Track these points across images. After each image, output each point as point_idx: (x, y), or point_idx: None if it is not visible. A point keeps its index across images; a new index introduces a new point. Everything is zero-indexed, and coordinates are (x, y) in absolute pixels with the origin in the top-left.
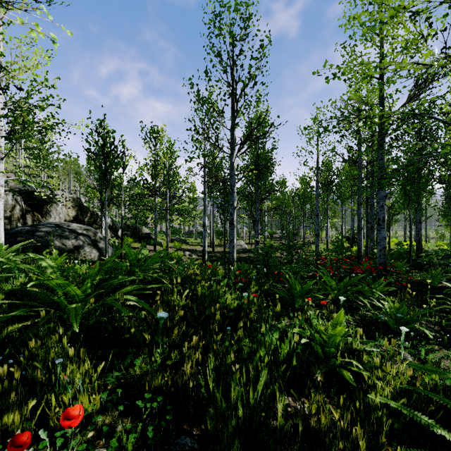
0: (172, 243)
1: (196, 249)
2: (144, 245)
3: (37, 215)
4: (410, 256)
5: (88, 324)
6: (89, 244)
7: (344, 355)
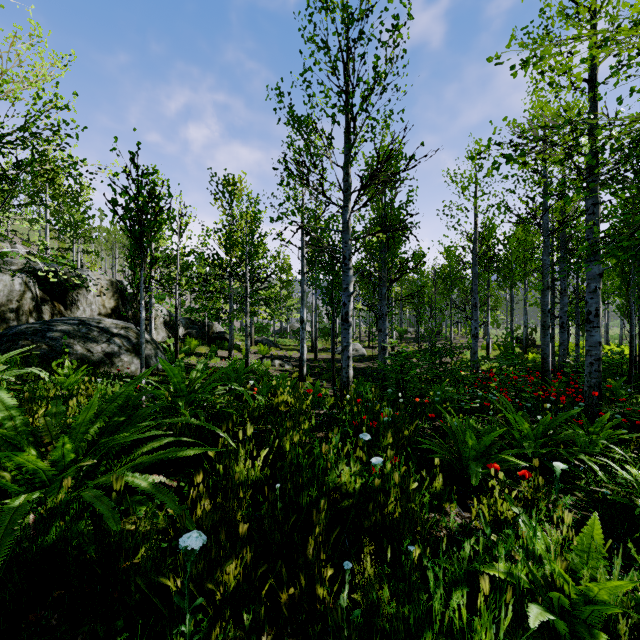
0: (256, 346)
1: (290, 356)
2: (215, 350)
3: (59, 307)
4: (631, 371)
5: (43, 545)
6: (128, 350)
7: (618, 637)
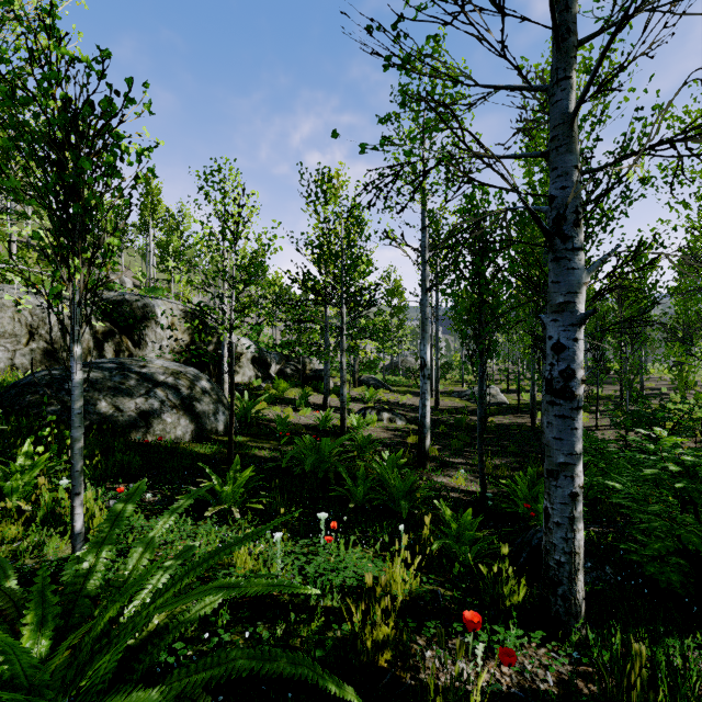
0: (360, 388)
1: (403, 402)
2: (306, 396)
3: (125, 343)
4: None
5: None
6: (173, 405)
7: None
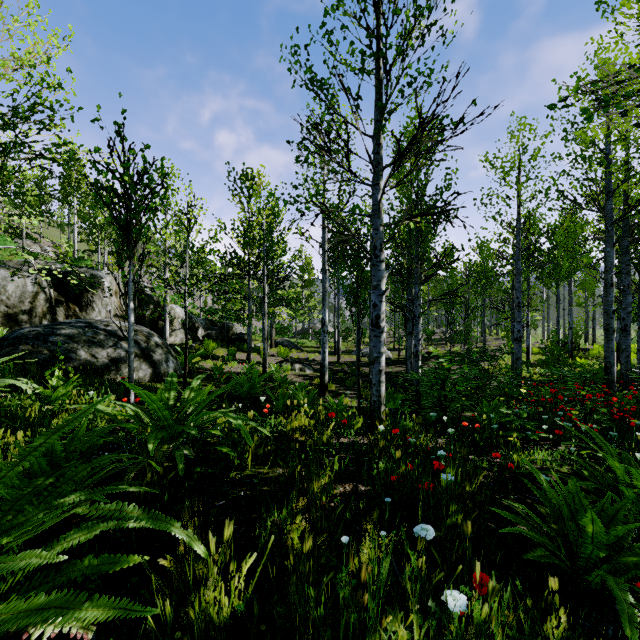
0: (276, 348)
1: (312, 359)
2: (233, 353)
3: (74, 308)
4: None
5: None
6: (136, 354)
7: None
